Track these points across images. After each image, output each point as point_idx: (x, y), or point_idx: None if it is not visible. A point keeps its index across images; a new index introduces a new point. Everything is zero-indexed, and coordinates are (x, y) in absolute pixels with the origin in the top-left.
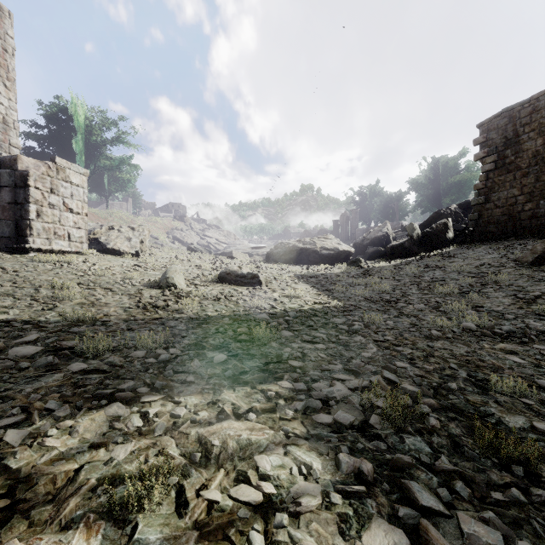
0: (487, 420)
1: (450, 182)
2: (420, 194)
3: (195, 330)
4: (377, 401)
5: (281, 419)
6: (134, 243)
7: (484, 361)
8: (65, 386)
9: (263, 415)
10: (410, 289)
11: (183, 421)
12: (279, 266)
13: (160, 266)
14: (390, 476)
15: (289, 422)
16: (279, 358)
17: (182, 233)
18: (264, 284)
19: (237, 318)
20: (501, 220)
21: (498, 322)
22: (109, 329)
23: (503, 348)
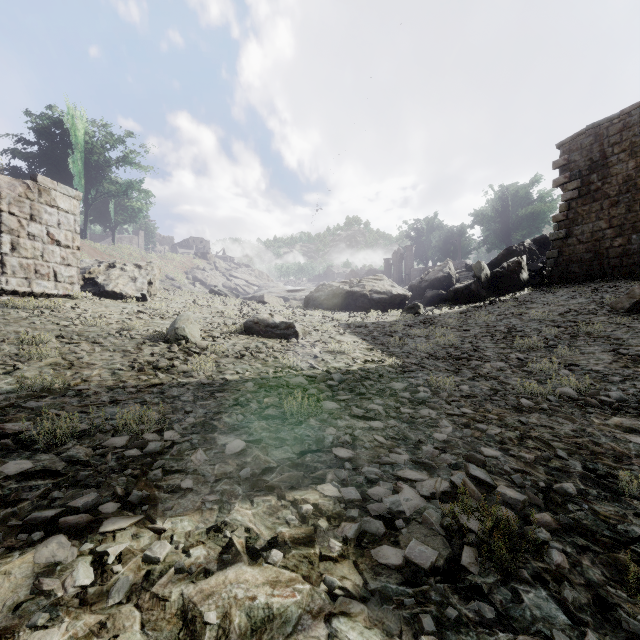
0: (634, 549)
1: (521, 214)
2: (486, 228)
3: (205, 402)
4: (468, 520)
5: (322, 558)
6: (141, 285)
7: (599, 445)
8: None
9: (294, 550)
10: (482, 342)
11: (163, 570)
12: (321, 312)
13: (172, 314)
14: None
15: (334, 565)
16: (320, 445)
17: (205, 273)
18: (301, 336)
19: (264, 383)
20: (586, 258)
21: (602, 386)
22: (83, 403)
23: (619, 424)
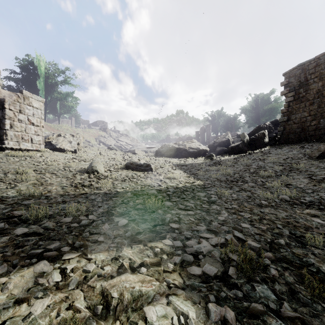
0: (310, 269)
1: (265, 109)
2: (247, 116)
3: (108, 202)
4: (232, 255)
5: (164, 271)
6: (74, 145)
7: (298, 222)
8: (9, 246)
9: (151, 268)
10: (244, 173)
11: (92, 276)
12: (163, 158)
13: (89, 159)
14: (248, 323)
15: (170, 274)
16: (163, 222)
17: (105, 139)
18: (154, 170)
19: (136, 193)
20: (297, 131)
21: (302, 194)
22: (49, 202)
23: (309, 213)
